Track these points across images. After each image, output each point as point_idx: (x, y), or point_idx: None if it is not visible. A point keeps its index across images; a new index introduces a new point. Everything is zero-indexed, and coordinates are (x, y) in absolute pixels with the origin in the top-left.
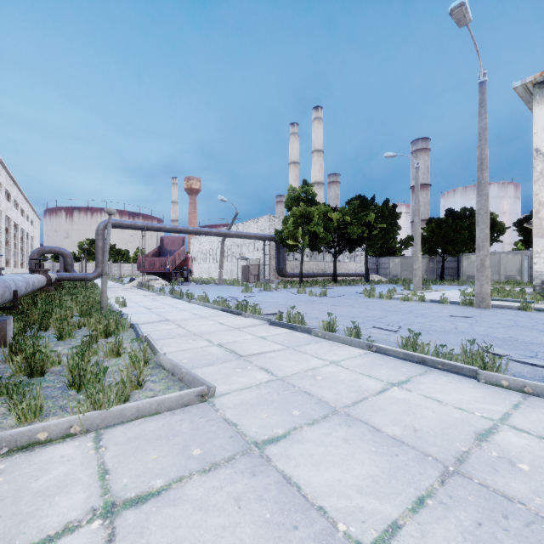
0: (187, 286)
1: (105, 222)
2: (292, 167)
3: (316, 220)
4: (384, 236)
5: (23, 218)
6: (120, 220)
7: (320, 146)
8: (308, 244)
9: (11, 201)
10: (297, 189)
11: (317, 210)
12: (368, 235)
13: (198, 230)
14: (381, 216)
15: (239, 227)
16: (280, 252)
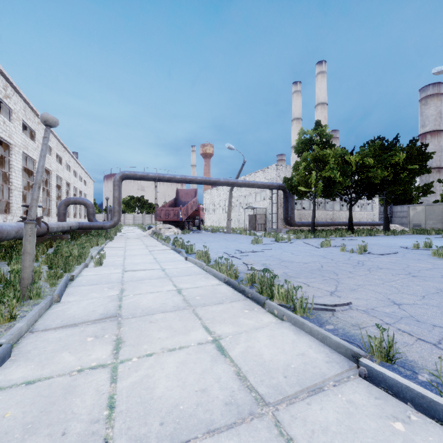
0: (196, 235)
1: (121, 173)
2: (295, 123)
3: (332, 163)
4: (409, 181)
5: (76, 179)
6: (134, 171)
7: (324, 99)
8: (322, 190)
9: (63, 164)
10: (308, 131)
11: (332, 152)
12: (394, 178)
13: (206, 180)
14: (405, 158)
15: (246, 179)
16: (288, 201)
